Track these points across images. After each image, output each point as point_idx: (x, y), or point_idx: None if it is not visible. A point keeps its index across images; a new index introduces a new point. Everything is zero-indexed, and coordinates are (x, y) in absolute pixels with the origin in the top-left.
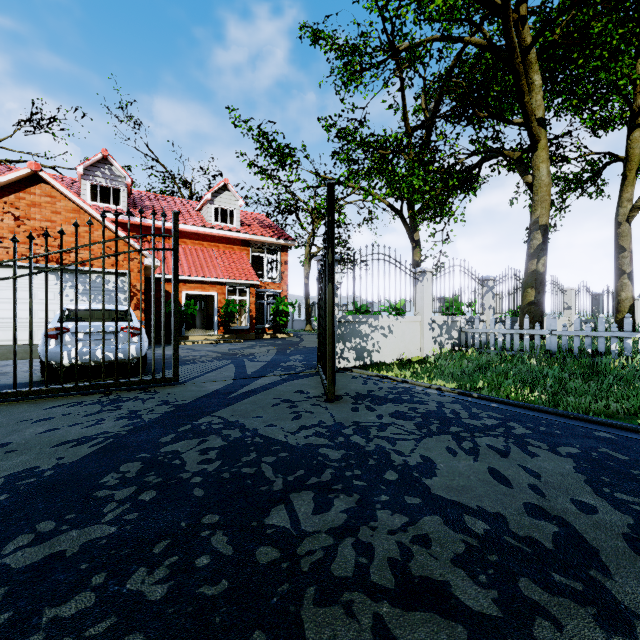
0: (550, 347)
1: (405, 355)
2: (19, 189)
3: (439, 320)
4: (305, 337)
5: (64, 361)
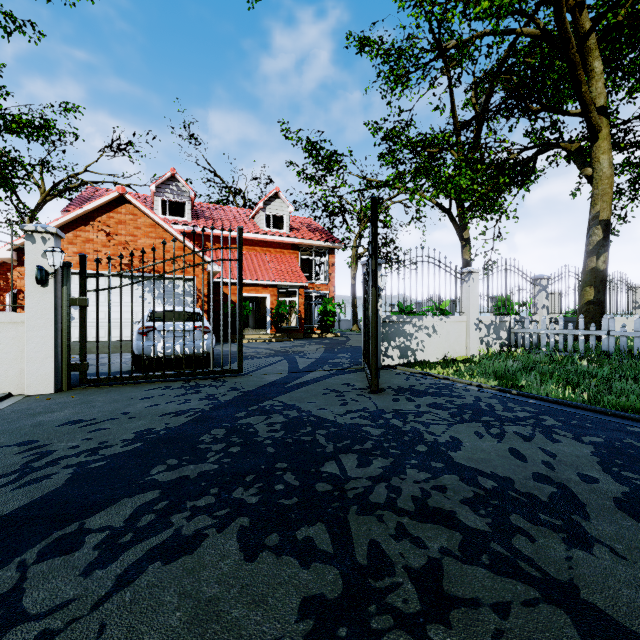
0: (607, 348)
1: (450, 354)
2: (109, 210)
3: (486, 320)
4: (352, 337)
5: (152, 354)
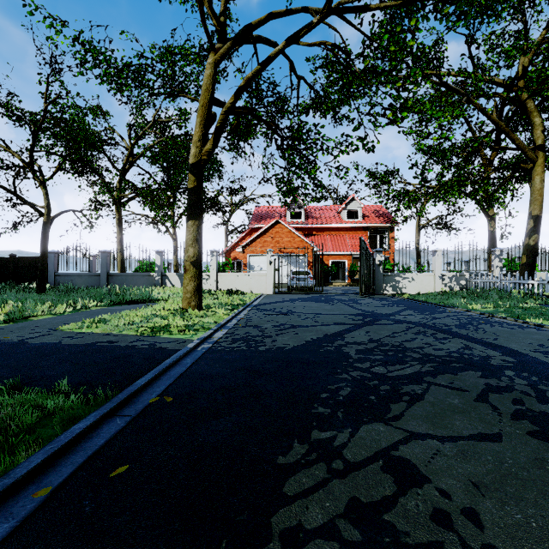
0: (500, 288)
1: (423, 291)
2: (272, 227)
3: (449, 275)
4: None
5: (294, 286)
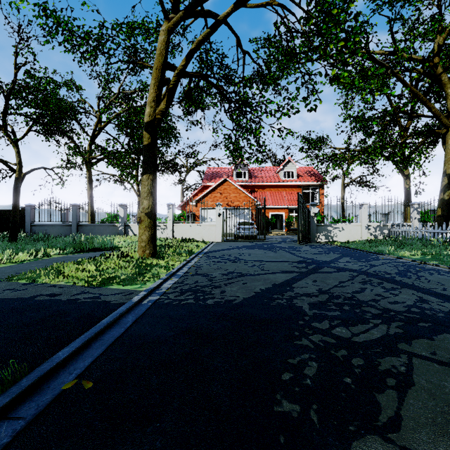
0: (420, 237)
1: (351, 239)
2: (221, 184)
3: (373, 225)
4: None
5: (240, 235)
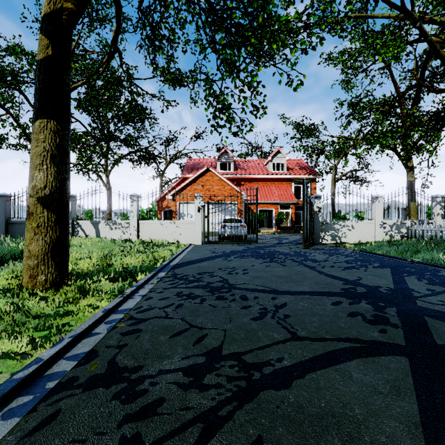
0: None
1: (363, 240)
2: (203, 175)
3: (389, 222)
4: None
5: (225, 235)
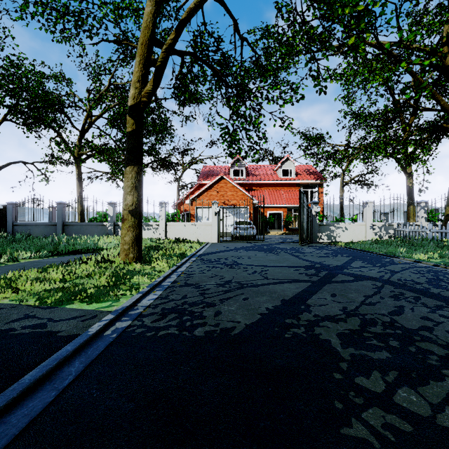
0: (429, 237)
1: (355, 239)
2: (218, 182)
3: (378, 224)
4: None
5: (237, 235)
